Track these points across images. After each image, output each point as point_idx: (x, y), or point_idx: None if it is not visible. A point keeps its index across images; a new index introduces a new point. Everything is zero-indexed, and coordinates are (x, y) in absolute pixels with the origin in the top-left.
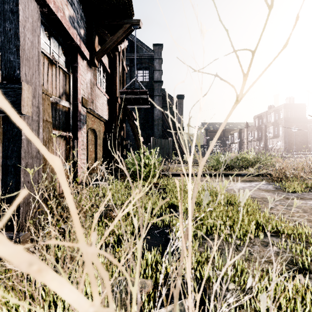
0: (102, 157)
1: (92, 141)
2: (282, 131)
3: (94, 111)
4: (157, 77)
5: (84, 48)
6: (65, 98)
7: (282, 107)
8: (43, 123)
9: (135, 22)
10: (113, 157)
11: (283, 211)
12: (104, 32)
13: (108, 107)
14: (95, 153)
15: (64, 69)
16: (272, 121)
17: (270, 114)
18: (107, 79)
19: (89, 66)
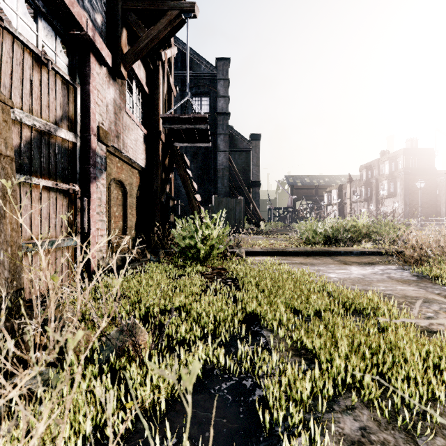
0: (136, 225)
1: (118, 199)
2: (401, 188)
3: (121, 152)
4: (221, 106)
5: (101, 44)
6: (67, 126)
7: (401, 154)
8: None
9: (187, 6)
10: (154, 225)
11: None
12: (136, 23)
13: (146, 146)
14: (124, 219)
15: (64, 77)
16: (386, 173)
17: (384, 163)
18: (145, 103)
19: (113, 77)
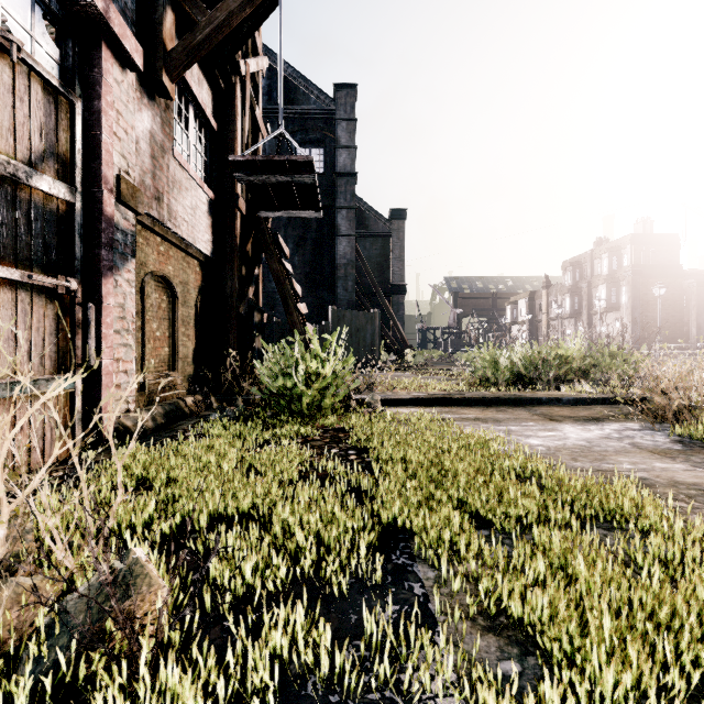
0: (194, 354)
1: (161, 309)
2: (627, 297)
3: (165, 227)
4: (343, 163)
5: (122, 28)
6: (55, 172)
7: (627, 243)
8: None
9: None
10: (227, 354)
11: None
12: None
13: (213, 220)
14: (172, 343)
15: (47, 79)
16: (604, 272)
17: (601, 257)
18: (211, 147)
19: (148, 94)
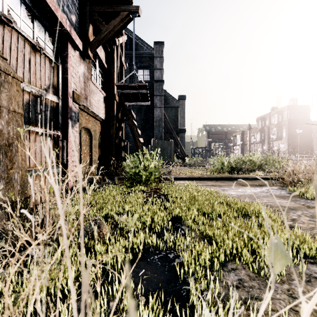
0: (98, 159)
1: (86, 141)
2: (286, 133)
3: (88, 109)
4: (158, 76)
5: (75, 36)
6: (53, 92)
7: (285, 109)
8: (8, 113)
9: (134, 9)
10: (111, 159)
11: (311, 224)
12: (98, 20)
13: (105, 105)
14: (90, 155)
15: (50, 58)
16: (275, 122)
17: (274, 115)
18: (104, 75)
19: (83, 58)
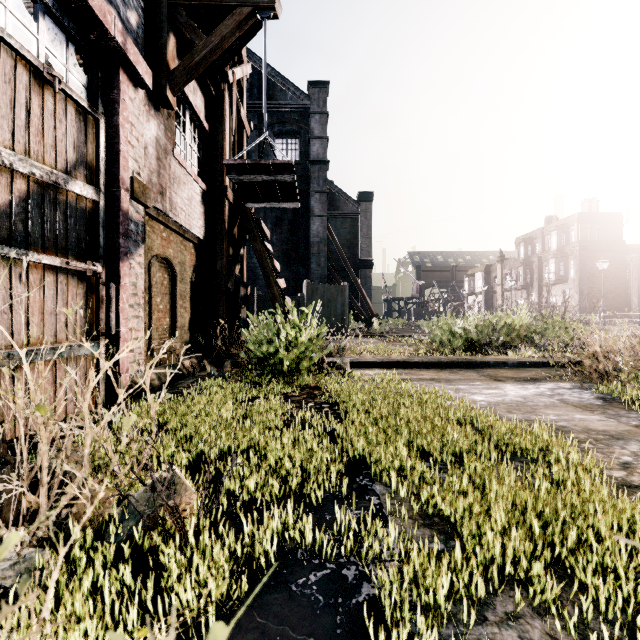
0: (190, 323)
1: (163, 286)
2: (575, 270)
3: (167, 216)
4: (316, 152)
5: (135, 56)
6: (84, 177)
7: (575, 221)
8: None
9: (265, 1)
10: (217, 323)
11: None
12: (189, 26)
13: (206, 208)
14: (172, 315)
15: (79, 102)
16: (553, 248)
17: (550, 234)
18: (203, 146)
19: (154, 106)
